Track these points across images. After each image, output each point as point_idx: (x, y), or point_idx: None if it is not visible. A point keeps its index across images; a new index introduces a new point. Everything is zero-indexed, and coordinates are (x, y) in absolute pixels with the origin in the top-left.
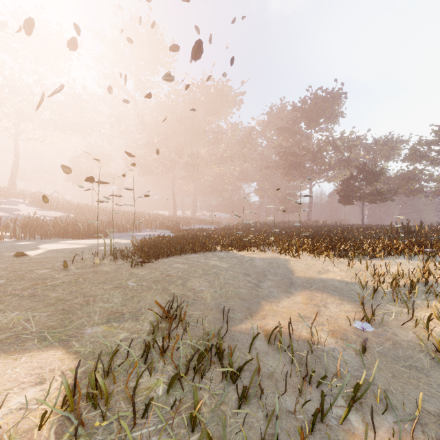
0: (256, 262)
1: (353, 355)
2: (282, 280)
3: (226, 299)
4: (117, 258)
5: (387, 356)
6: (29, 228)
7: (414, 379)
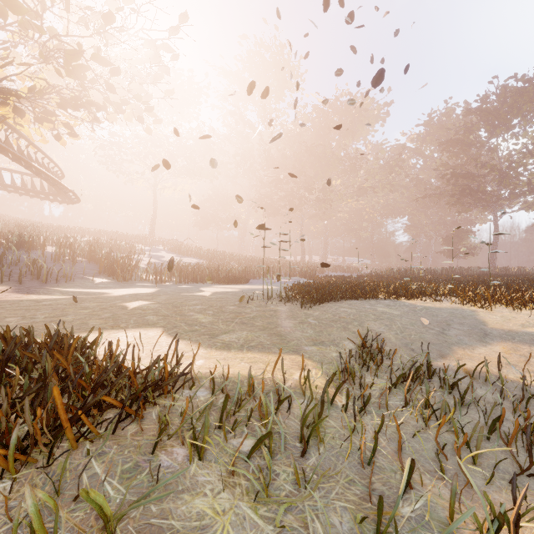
0: (432, 312)
1: None
2: (471, 330)
3: (411, 341)
4: (282, 301)
5: None
6: None
7: None
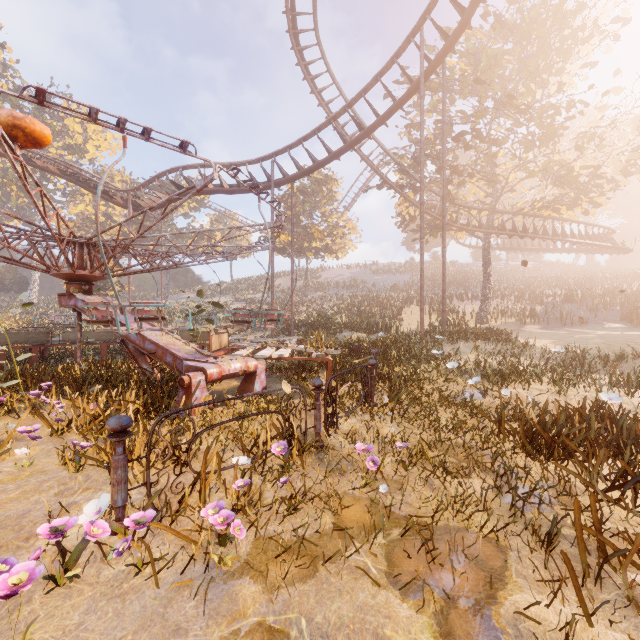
0: None
1: None
2: None
3: None
4: None
5: None
6: None
7: None
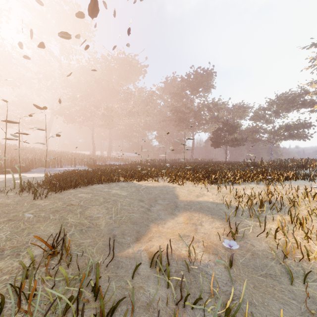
0: (150, 190)
1: (222, 269)
2: (169, 203)
3: (119, 224)
4: (25, 191)
5: (248, 266)
6: None
7: (270, 288)
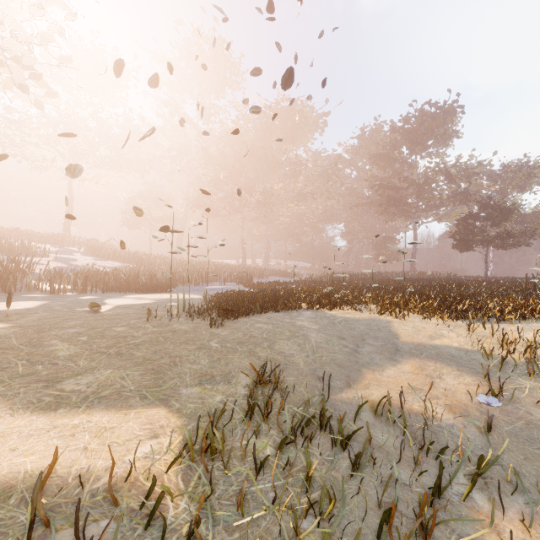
0: (351, 324)
1: (475, 434)
2: (384, 345)
3: (321, 365)
4: (193, 316)
5: (518, 437)
6: (89, 281)
7: None
